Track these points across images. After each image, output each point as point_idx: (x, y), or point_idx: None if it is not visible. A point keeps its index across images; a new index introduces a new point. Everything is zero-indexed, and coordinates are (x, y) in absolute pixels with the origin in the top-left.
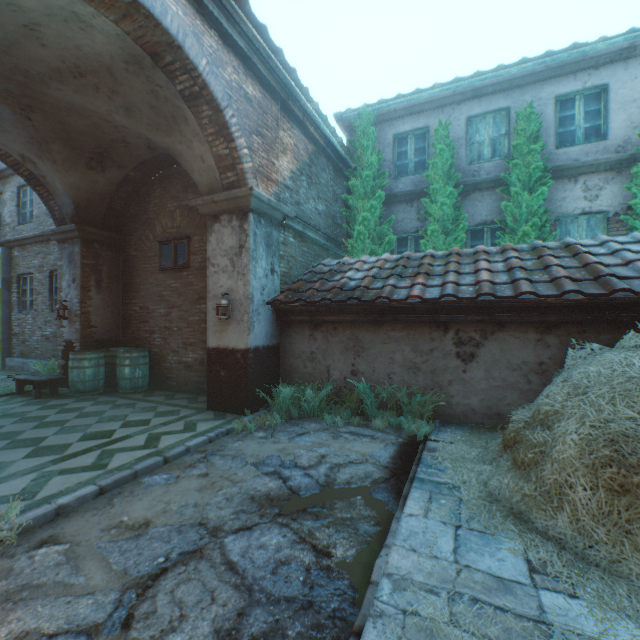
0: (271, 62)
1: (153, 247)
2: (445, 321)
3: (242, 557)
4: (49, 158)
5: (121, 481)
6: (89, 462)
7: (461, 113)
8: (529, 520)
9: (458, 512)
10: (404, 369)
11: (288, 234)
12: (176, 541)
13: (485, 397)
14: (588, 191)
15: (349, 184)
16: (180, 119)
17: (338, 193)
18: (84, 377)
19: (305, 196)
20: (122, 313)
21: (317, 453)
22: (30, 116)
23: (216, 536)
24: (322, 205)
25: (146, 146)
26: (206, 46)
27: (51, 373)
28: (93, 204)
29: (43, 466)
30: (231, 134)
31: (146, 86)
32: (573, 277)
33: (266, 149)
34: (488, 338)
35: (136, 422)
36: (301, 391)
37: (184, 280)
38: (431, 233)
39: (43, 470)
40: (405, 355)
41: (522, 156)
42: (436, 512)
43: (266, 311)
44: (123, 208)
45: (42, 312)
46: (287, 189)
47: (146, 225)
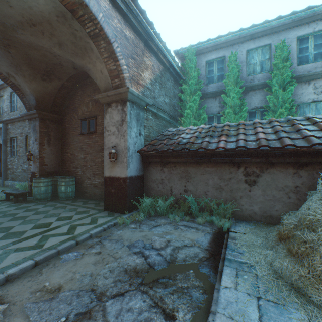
0: (139, 18)
1: (77, 122)
2: (238, 162)
3: (116, 319)
4: (21, 74)
5: (49, 257)
6: (33, 243)
7: (243, 48)
8: (306, 294)
9: (257, 286)
10: (214, 189)
11: (149, 114)
12: (75, 304)
13: (262, 206)
14: (316, 89)
15: (182, 88)
16: (88, 49)
17: (176, 93)
18: (40, 191)
19: (158, 94)
20: (61, 157)
21: (165, 239)
22: (9, 50)
23: (101, 300)
24: (167, 99)
25: (72, 67)
26: (102, 6)
27: (24, 189)
28: (45, 99)
29: (7, 246)
30: (117, 57)
31: (69, 30)
32: (316, 136)
33: (136, 67)
34: (264, 172)
35: (64, 218)
36: (156, 200)
37: (93, 139)
38: (227, 113)
39: (6, 248)
40: (215, 181)
41: (279, 70)
42: (242, 286)
43: (136, 156)
44: (62, 102)
45: (22, 157)
46: (148, 89)
47: (73, 110)
